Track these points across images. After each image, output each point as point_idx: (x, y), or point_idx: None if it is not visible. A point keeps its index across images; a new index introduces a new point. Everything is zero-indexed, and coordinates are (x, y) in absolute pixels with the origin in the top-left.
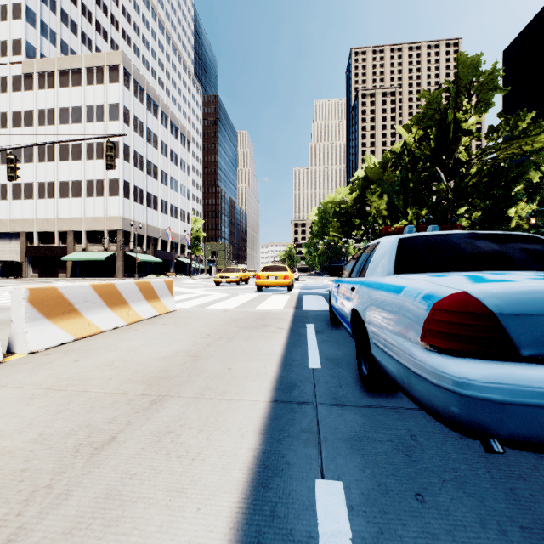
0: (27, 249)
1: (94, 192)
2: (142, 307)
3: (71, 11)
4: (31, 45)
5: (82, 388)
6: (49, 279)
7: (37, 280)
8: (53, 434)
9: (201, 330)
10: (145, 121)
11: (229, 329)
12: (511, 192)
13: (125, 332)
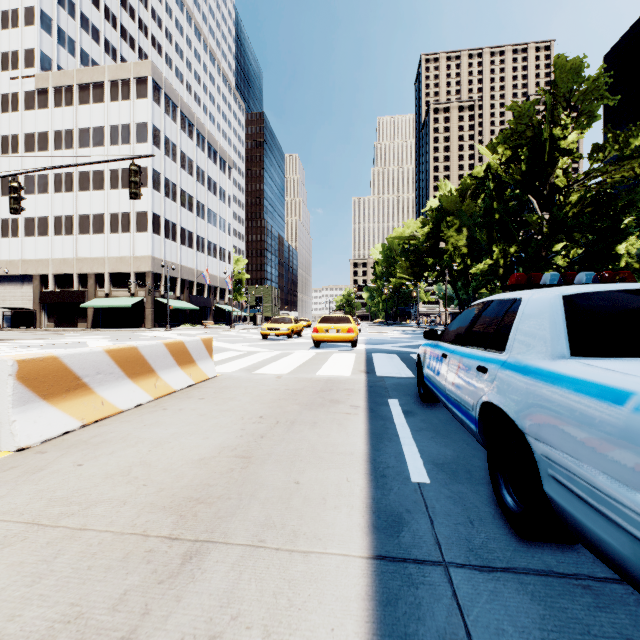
0: (42, 294)
1: (119, 227)
2: (173, 375)
3: (93, 15)
4: (47, 55)
5: (81, 523)
6: (67, 329)
7: (53, 332)
8: (16, 639)
9: (251, 409)
10: (179, 144)
11: (288, 407)
12: (620, 224)
13: (150, 412)
